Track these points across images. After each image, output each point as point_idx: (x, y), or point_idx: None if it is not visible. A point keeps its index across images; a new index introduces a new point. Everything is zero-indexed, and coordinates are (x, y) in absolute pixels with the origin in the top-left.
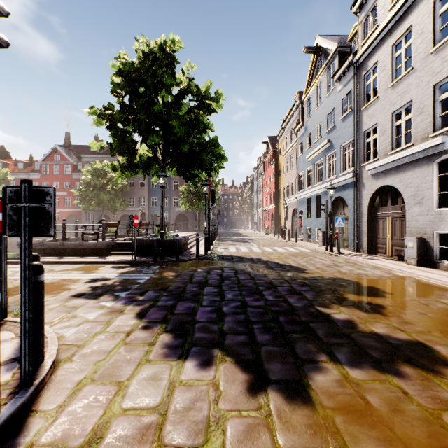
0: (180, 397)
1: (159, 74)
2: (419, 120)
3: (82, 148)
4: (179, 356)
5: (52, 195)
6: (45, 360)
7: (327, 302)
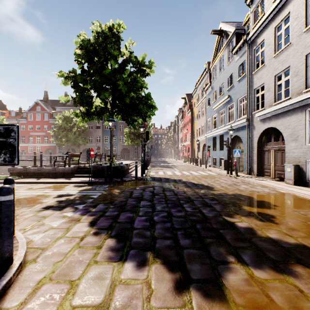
0: (119, 295)
1: (108, 48)
2: (295, 80)
3: (56, 102)
4: (120, 258)
5: (16, 132)
6: (14, 262)
7: (231, 212)
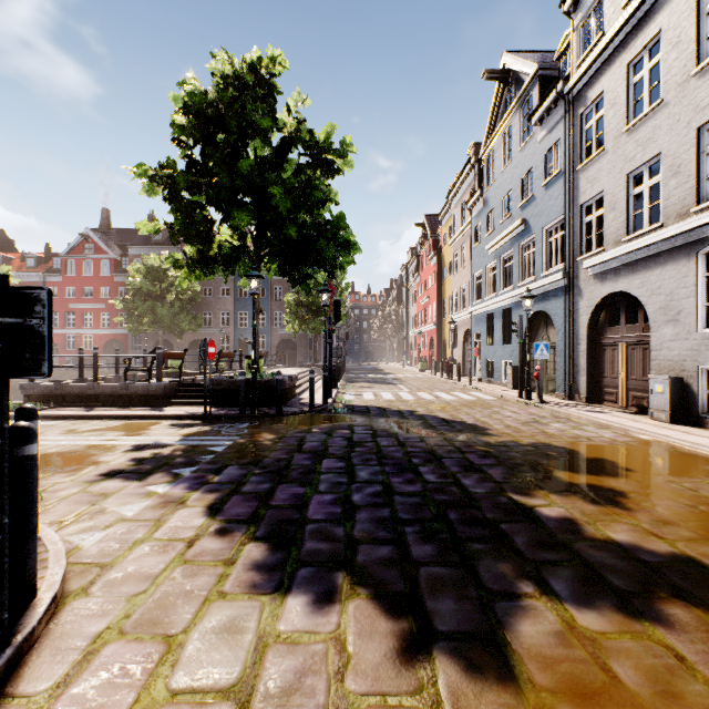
0: (275, 666)
1: (249, 111)
2: (673, 184)
3: (129, 233)
4: (276, 585)
5: (45, 303)
6: (40, 596)
7: (528, 485)
